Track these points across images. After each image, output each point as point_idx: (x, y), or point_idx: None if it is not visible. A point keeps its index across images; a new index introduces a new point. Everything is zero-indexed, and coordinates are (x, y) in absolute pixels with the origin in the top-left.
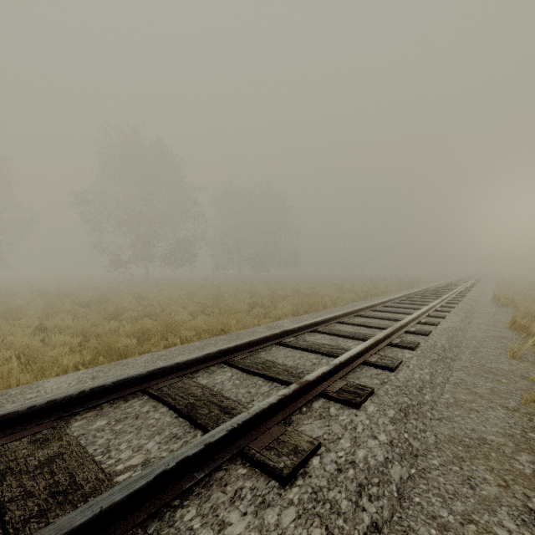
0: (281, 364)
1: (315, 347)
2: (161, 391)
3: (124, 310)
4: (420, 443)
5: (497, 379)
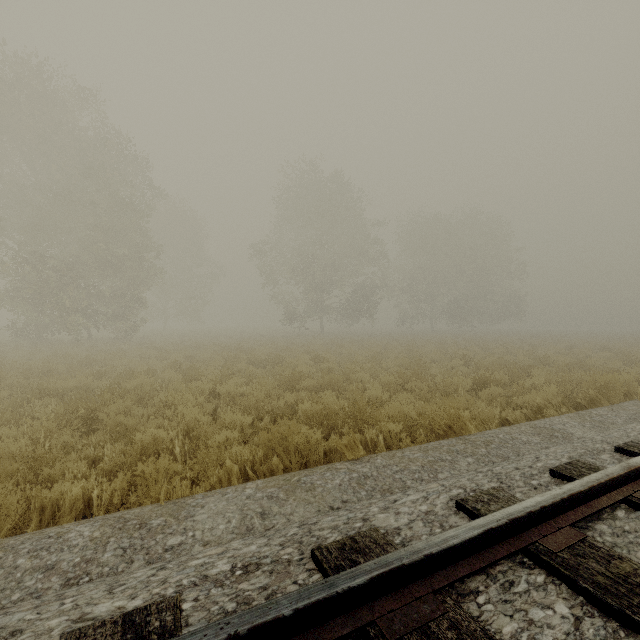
0: None
1: None
2: None
3: (302, 376)
4: None
5: None
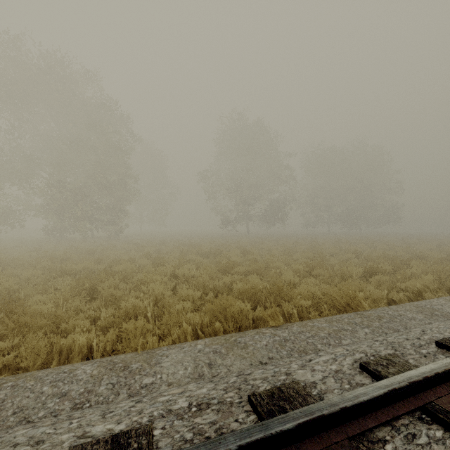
0: None
1: None
2: None
3: (235, 264)
4: None
5: None
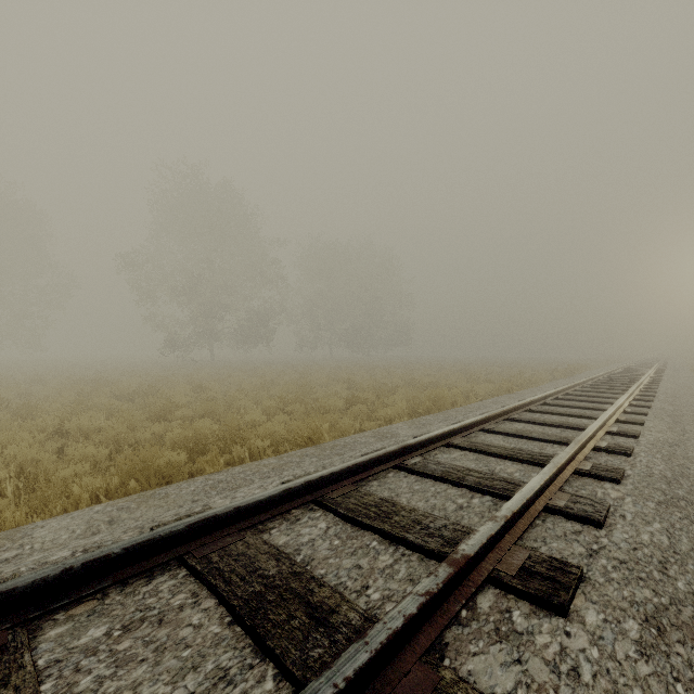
0: (407, 509)
1: (456, 475)
2: (208, 562)
3: (176, 406)
4: None
5: None
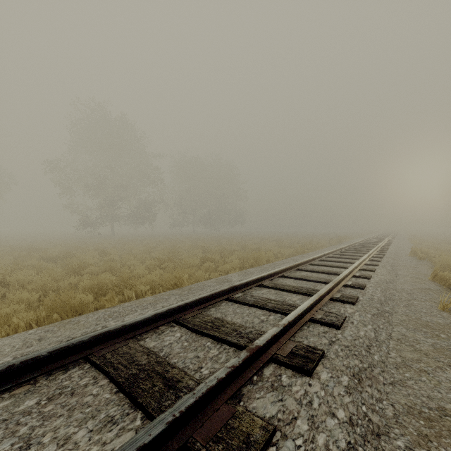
0: (230, 323)
1: (262, 303)
2: (104, 359)
3: (86, 265)
4: (379, 417)
5: (436, 334)
